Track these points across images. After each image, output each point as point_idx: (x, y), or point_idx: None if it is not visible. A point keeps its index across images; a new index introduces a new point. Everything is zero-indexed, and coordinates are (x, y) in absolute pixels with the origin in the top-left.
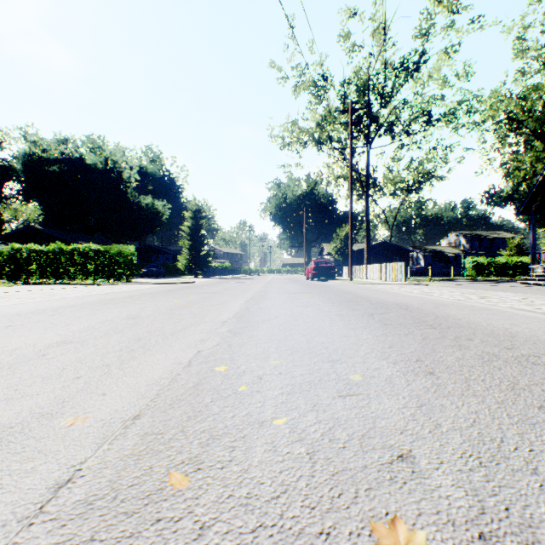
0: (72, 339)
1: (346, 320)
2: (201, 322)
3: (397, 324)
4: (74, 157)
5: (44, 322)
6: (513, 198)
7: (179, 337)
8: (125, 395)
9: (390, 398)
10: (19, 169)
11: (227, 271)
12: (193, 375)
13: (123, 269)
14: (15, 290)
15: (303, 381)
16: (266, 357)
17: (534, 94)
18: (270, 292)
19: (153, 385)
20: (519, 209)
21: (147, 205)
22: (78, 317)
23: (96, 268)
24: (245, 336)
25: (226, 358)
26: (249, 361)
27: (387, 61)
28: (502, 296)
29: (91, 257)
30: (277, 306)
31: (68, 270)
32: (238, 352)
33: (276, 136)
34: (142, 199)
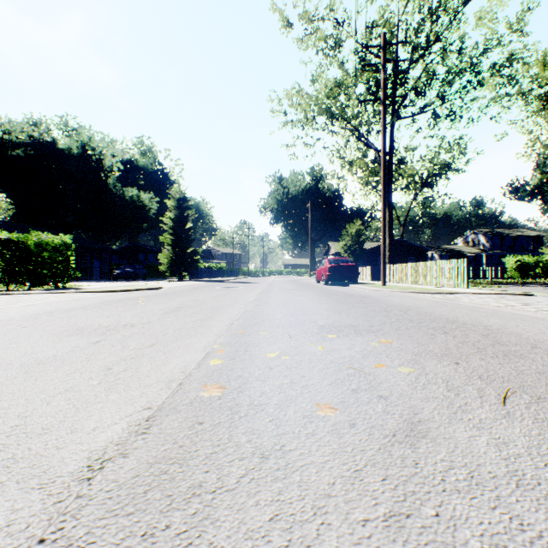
0: None
1: None
2: None
3: None
4: (45, 140)
5: None
6: (543, 191)
7: None
8: None
9: None
10: None
11: (223, 272)
12: None
13: (46, 269)
14: None
15: None
16: None
17: None
18: (266, 324)
19: None
20: None
21: (132, 198)
22: None
23: (6, 268)
24: None
25: None
26: None
27: None
28: None
29: None
30: None
31: None
32: None
33: (277, 111)
34: (127, 191)
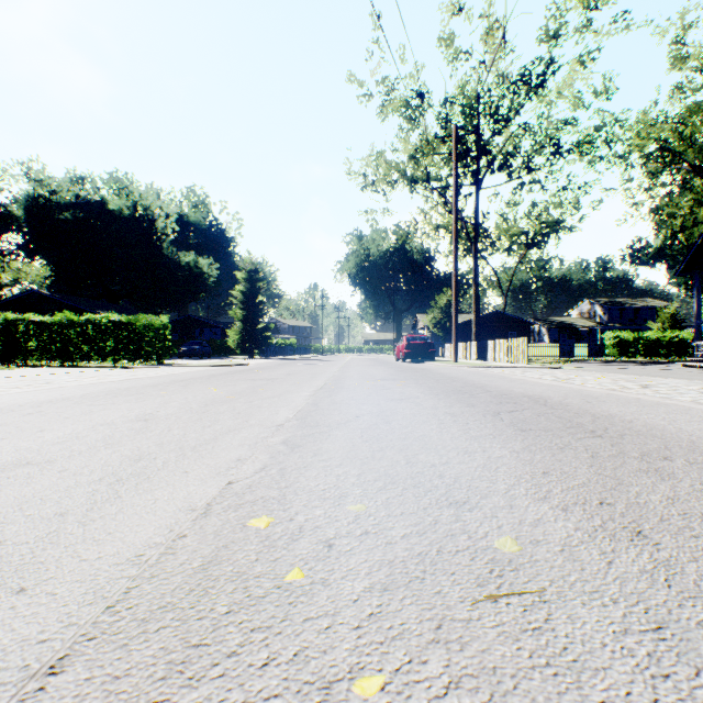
0: (32, 458)
1: (461, 423)
2: (244, 426)
3: (540, 430)
4: (92, 200)
5: (8, 426)
6: (665, 255)
7: (203, 454)
8: (60, 594)
9: (588, 604)
10: (20, 216)
11: (293, 349)
12: (208, 537)
13: (152, 347)
14: (2, 376)
15: (409, 553)
16: (342, 495)
17: (695, 116)
18: (348, 378)
19: (126, 564)
20: (678, 268)
21: (188, 264)
22: (64, 417)
23: (117, 346)
24: (309, 452)
25: (272, 496)
26: (312, 504)
27: (503, 73)
28: (673, 385)
29: (110, 331)
30: (358, 399)
31: (79, 348)
32: (295, 485)
33: (356, 173)
34: (182, 256)
